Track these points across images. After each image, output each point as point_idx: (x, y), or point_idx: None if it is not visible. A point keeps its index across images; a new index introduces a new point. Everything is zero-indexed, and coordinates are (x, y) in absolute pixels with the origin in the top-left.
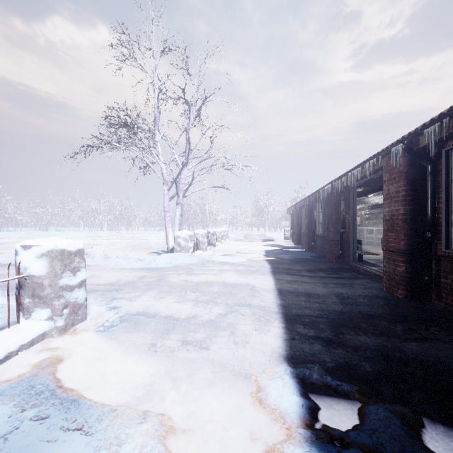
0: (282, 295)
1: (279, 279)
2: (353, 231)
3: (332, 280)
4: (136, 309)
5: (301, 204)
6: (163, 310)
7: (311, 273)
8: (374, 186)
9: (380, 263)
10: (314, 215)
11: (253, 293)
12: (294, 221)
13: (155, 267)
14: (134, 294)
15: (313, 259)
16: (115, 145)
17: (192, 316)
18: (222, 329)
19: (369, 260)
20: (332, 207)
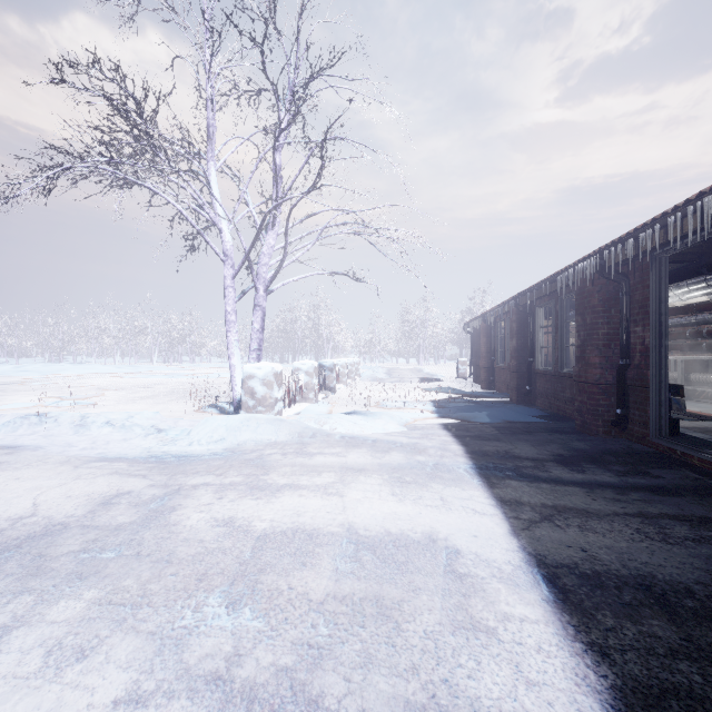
0: (572, 608)
1: (513, 504)
2: (659, 363)
3: (657, 502)
4: None
5: (499, 311)
6: None
7: (573, 471)
8: (699, 259)
9: None
10: (531, 332)
11: (465, 601)
12: (482, 346)
13: (181, 452)
14: None
15: (542, 423)
16: (105, 169)
17: None
18: None
19: (687, 429)
20: (595, 310)
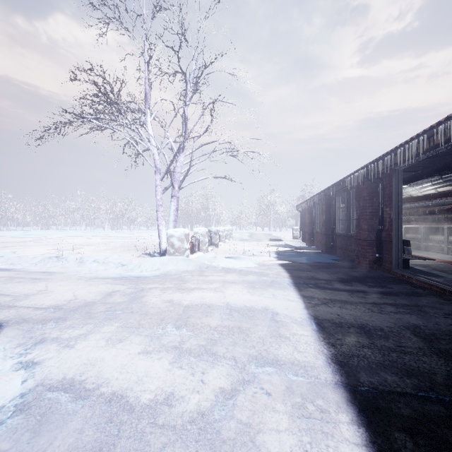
0: (325, 332)
1: (309, 298)
2: (397, 228)
3: (384, 298)
4: (63, 371)
5: (316, 198)
6: (111, 375)
7: (346, 285)
8: (422, 170)
9: (435, 271)
10: (333, 211)
11: (277, 329)
12: (306, 219)
13: (137, 275)
14: (79, 331)
15: (337, 263)
16: (92, 122)
17: (164, 398)
18: (226, 451)
19: (415, 265)
20: (365, 198)
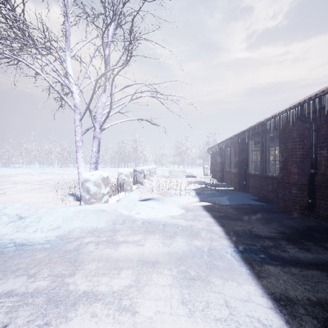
0: None
1: (287, 305)
2: None
3: None
4: None
5: (228, 142)
6: None
7: (302, 250)
8: None
9: None
10: (246, 153)
11: None
12: (217, 160)
13: (23, 240)
14: None
15: (258, 205)
16: None
17: None
18: None
19: None
20: (295, 140)
